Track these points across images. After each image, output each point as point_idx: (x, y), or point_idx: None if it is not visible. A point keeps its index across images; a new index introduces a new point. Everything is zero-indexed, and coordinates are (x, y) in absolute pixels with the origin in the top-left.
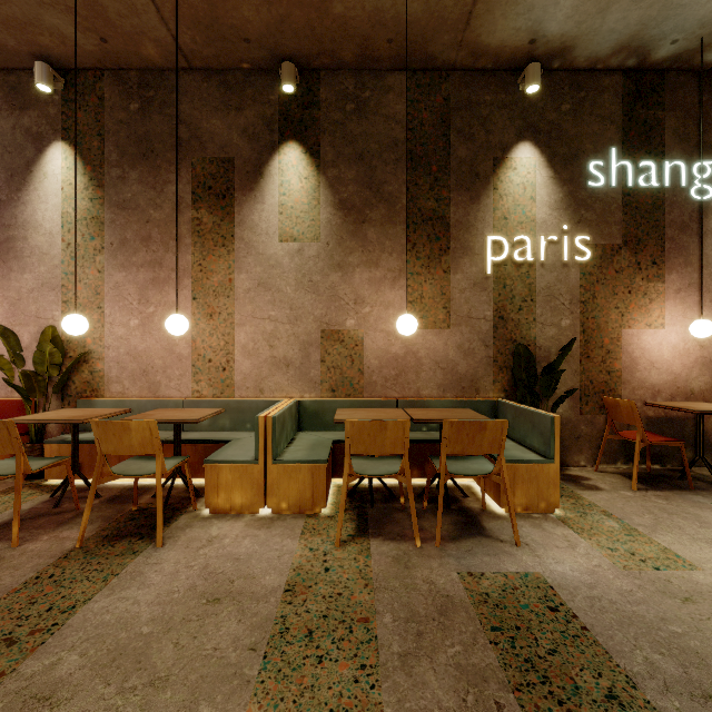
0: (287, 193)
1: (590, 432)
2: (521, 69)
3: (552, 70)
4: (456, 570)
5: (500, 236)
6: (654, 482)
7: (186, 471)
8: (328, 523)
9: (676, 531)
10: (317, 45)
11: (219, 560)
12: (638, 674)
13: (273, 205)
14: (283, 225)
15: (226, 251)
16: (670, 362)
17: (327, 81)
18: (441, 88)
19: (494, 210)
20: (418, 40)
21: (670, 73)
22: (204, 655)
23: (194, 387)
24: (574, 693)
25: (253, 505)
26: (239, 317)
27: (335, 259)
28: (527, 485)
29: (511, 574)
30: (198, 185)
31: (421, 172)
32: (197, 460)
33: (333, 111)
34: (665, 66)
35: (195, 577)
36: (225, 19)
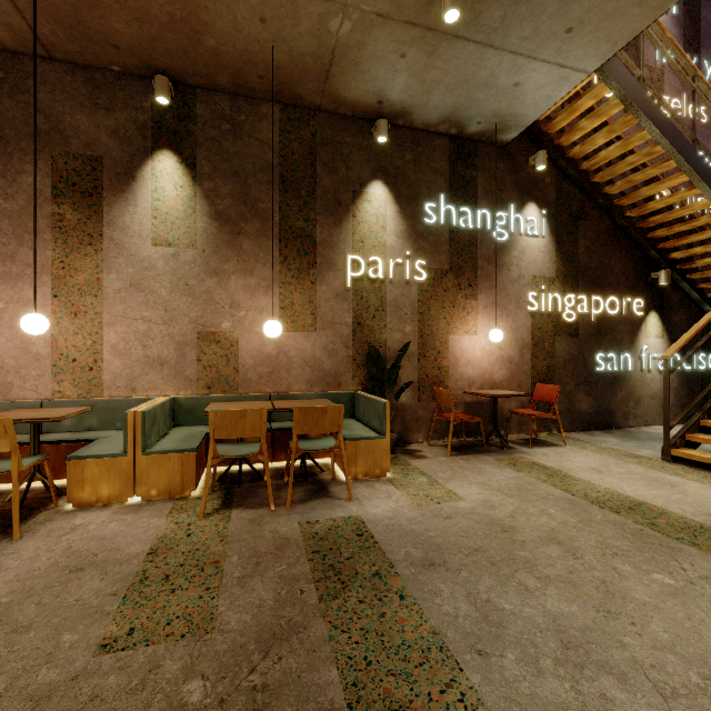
0: (162, 198)
1: (426, 415)
2: (374, 120)
3: (398, 126)
4: (298, 521)
5: (358, 256)
6: (465, 449)
7: (46, 469)
8: (196, 502)
9: (462, 479)
10: (192, 66)
11: (83, 541)
12: (397, 561)
13: (146, 209)
14: (157, 229)
15: (93, 250)
16: (480, 360)
17: (203, 99)
18: (309, 124)
19: (353, 234)
20: (287, 82)
21: (480, 144)
22: (66, 606)
23: (54, 388)
24: (354, 577)
25: (121, 495)
26: (109, 317)
27: (211, 266)
28: (366, 457)
29: (338, 519)
30: (60, 179)
31: (291, 195)
32: (59, 460)
33: (209, 128)
34: (477, 138)
35: (57, 557)
36: (91, 24)
